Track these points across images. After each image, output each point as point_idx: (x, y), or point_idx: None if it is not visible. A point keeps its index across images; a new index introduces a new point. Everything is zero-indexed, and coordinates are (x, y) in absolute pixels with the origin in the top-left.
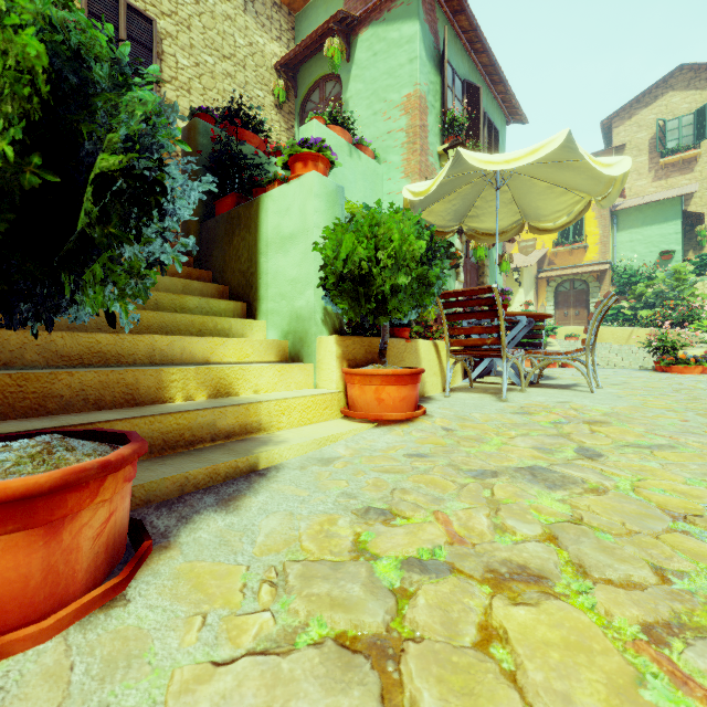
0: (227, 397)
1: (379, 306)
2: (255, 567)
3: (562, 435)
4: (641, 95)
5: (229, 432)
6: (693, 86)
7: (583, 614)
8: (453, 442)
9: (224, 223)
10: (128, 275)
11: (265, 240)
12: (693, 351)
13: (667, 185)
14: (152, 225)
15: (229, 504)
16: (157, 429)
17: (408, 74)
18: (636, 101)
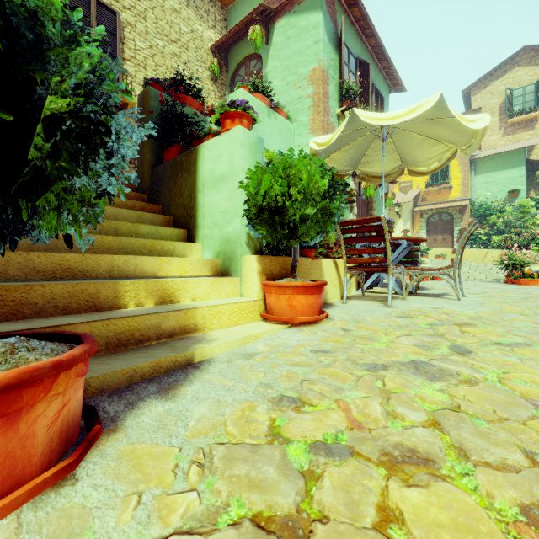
0: (170, 304)
1: (291, 232)
2: (186, 449)
3: (438, 335)
4: (493, 70)
5: (171, 332)
6: (534, 63)
7: (468, 496)
8: (350, 340)
9: (170, 168)
10: (80, 204)
11: (202, 180)
12: (536, 268)
13: (514, 139)
14: (100, 162)
15: (168, 392)
16: (112, 330)
17: (313, 53)
18: (490, 74)
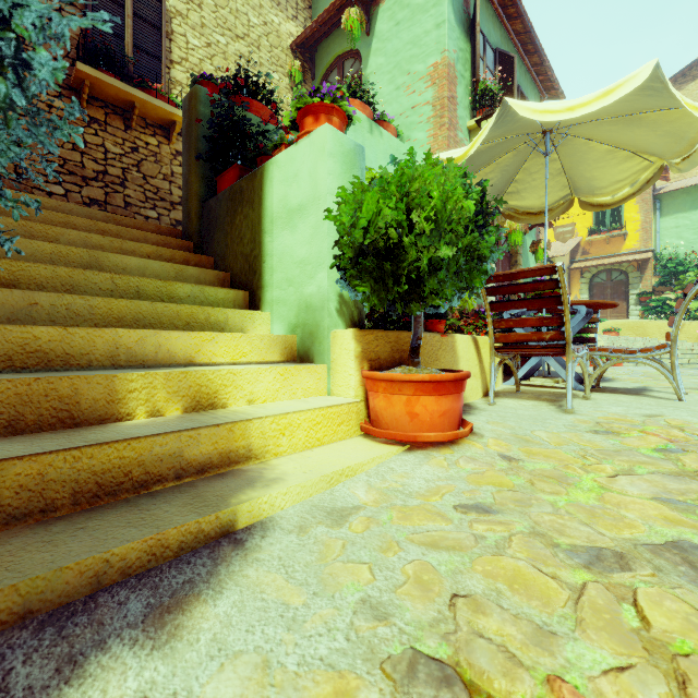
0: (210, 409)
1: (411, 289)
2: None
3: (689, 475)
4: (687, 68)
5: (203, 464)
6: None
7: None
8: (524, 482)
9: (226, 201)
10: None
11: (270, 215)
12: None
13: None
14: None
15: (164, 620)
16: (86, 467)
17: (434, 41)
18: (682, 74)
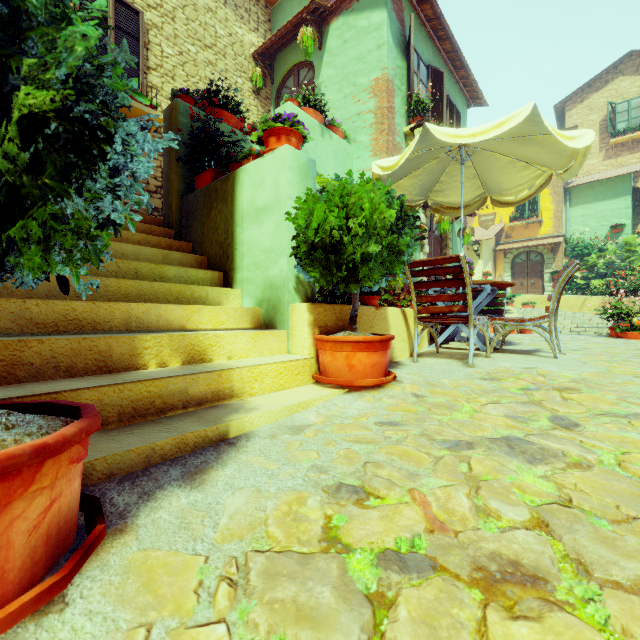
0: (201, 363)
1: (350, 274)
2: (215, 558)
3: (534, 403)
4: (592, 80)
5: (201, 399)
6: None
7: (598, 634)
8: (424, 409)
9: (203, 197)
10: (76, 236)
11: (241, 212)
12: None
13: (617, 163)
14: (101, 180)
15: (194, 477)
16: (126, 397)
17: (376, 59)
18: (588, 85)
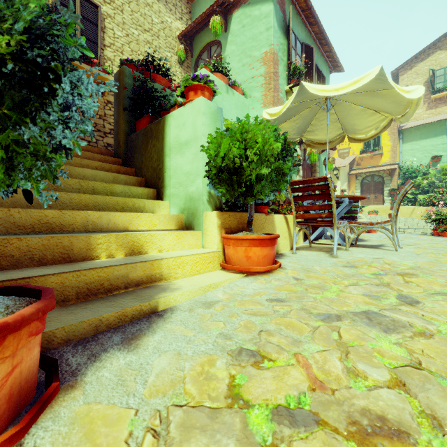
0: (139, 255)
1: (247, 190)
2: (143, 411)
3: (384, 285)
4: (418, 54)
5: (138, 281)
6: None
7: None
8: (302, 289)
9: (142, 136)
10: (34, 157)
11: (169, 146)
12: None
13: (436, 112)
14: (54, 114)
15: (131, 342)
16: (82, 280)
17: (265, 38)
18: (415, 57)
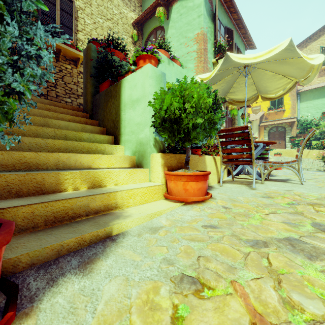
0: (99, 187)
1: (185, 136)
2: None
3: (298, 213)
4: (312, 35)
5: (97, 210)
6: None
7: None
8: (231, 217)
9: (104, 96)
10: None
11: (124, 103)
12: None
13: None
14: (3, 57)
15: (86, 266)
16: (50, 210)
17: (197, 23)
18: (309, 38)
